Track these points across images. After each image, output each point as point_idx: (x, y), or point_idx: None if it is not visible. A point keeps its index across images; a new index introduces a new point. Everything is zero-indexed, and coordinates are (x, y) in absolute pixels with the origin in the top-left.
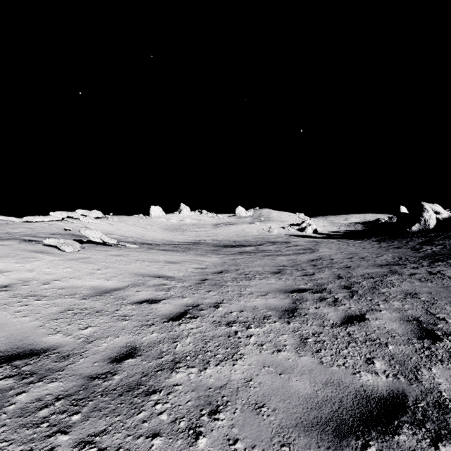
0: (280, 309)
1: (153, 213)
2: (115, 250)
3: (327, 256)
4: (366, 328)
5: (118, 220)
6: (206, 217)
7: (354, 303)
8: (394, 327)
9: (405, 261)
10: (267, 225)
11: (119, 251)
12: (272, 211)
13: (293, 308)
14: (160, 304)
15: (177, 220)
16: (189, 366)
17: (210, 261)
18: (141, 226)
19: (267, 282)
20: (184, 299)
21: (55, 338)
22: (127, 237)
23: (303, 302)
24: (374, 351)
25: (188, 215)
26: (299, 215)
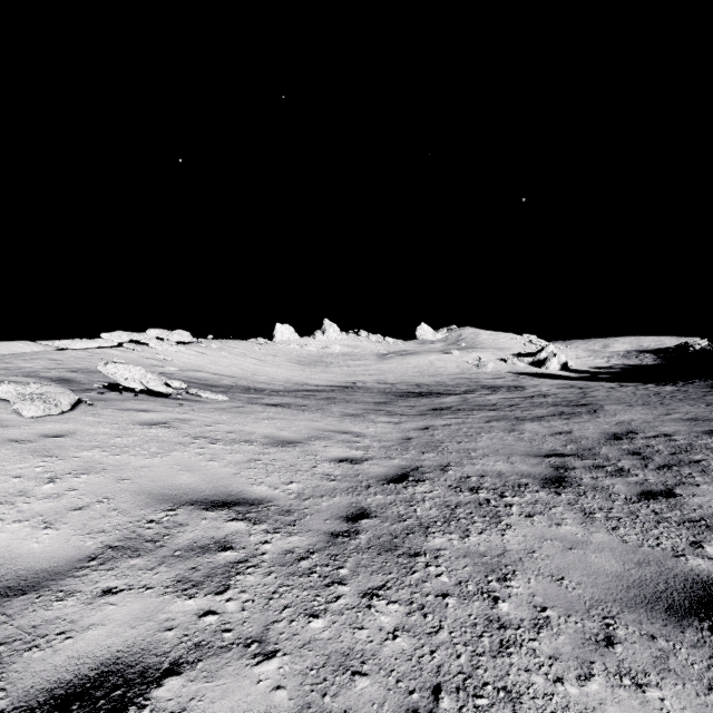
0: None
1: (279, 335)
2: (166, 408)
3: (641, 424)
4: None
5: (217, 347)
6: (366, 342)
7: None
8: None
9: None
10: (474, 355)
11: (170, 412)
12: (480, 332)
13: None
14: None
15: (318, 347)
16: None
17: (373, 435)
18: (256, 357)
19: (557, 532)
20: (265, 667)
21: None
22: (225, 376)
23: None
24: None
25: (336, 338)
26: (529, 339)
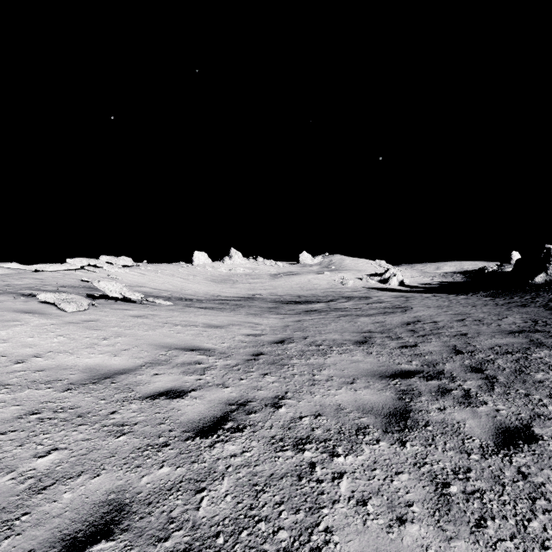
0: (380, 410)
1: (197, 260)
2: (139, 308)
3: (426, 317)
4: (549, 460)
5: (152, 269)
6: (262, 265)
7: (500, 401)
8: None
9: (545, 326)
10: (339, 275)
11: (143, 311)
12: (345, 258)
13: (402, 409)
14: (186, 400)
15: (227, 269)
16: None
17: (267, 324)
18: (181, 277)
19: (351, 358)
20: (226, 389)
21: None
22: (162, 290)
23: (415, 397)
24: None
25: (240, 263)
26: (379, 263)
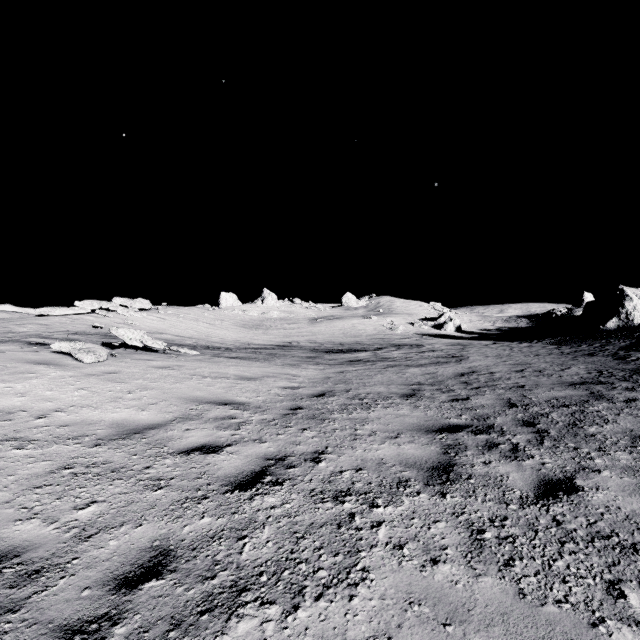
0: (423, 464)
1: (224, 302)
2: (163, 359)
3: (483, 367)
4: (585, 509)
5: (173, 313)
6: (299, 308)
7: (548, 454)
8: (637, 507)
9: (610, 378)
10: (388, 319)
11: (167, 361)
12: (395, 300)
13: (446, 463)
14: (222, 455)
15: (259, 312)
16: (265, 599)
17: (305, 376)
18: (207, 321)
19: (396, 412)
20: (263, 444)
21: (25, 529)
22: (185, 337)
23: (461, 452)
24: (616, 565)
25: (274, 305)
26: (434, 306)
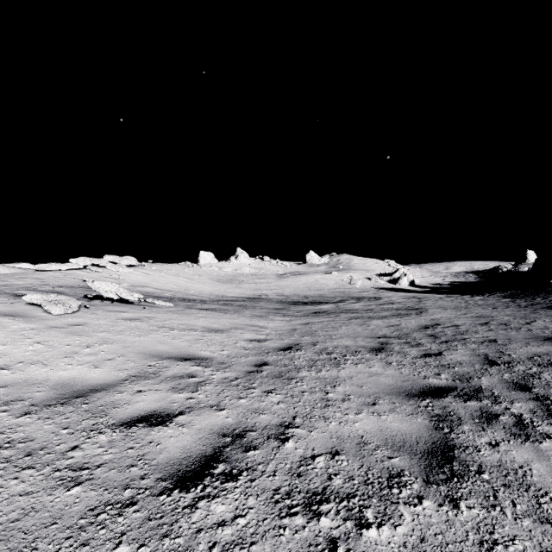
0: (415, 446)
1: (202, 260)
2: (135, 310)
3: (445, 320)
4: None
5: (156, 269)
6: (268, 265)
7: None
8: None
9: None
10: (347, 275)
11: (139, 313)
12: (353, 258)
13: (442, 444)
14: (169, 428)
15: (233, 269)
16: None
17: (272, 328)
18: (186, 276)
19: (368, 370)
20: (221, 412)
21: None
22: (165, 290)
23: (455, 426)
24: None
25: (246, 262)
26: (388, 263)
